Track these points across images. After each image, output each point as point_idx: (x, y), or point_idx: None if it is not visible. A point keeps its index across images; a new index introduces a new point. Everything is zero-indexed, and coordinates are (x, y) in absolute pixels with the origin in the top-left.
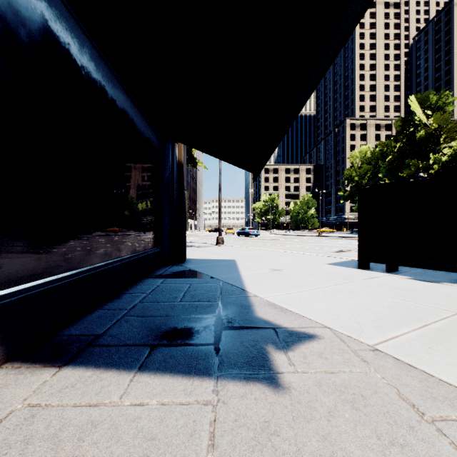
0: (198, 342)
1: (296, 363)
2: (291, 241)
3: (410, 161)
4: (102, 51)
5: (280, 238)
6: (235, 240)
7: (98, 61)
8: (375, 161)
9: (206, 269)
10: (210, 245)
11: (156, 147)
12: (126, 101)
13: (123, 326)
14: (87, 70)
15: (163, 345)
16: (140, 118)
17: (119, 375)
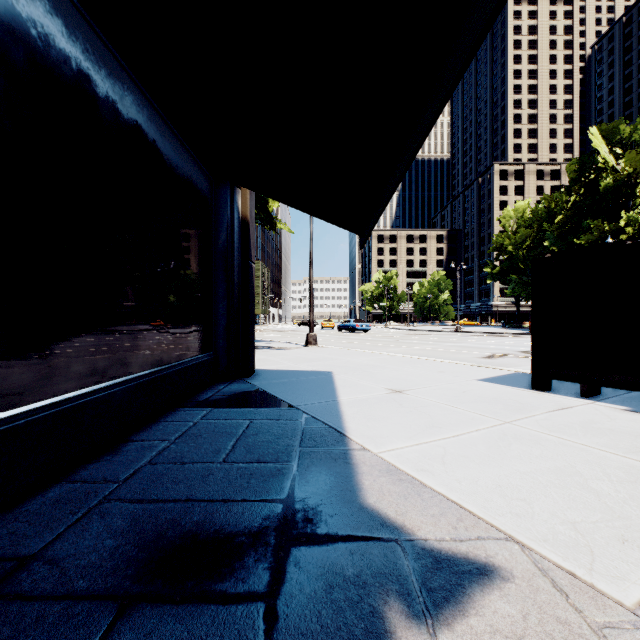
0: (232, 588)
1: None
2: (417, 340)
3: (591, 222)
4: (82, 4)
5: (401, 335)
6: (335, 338)
7: (72, 19)
8: (538, 223)
9: (282, 389)
10: (296, 346)
11: (203, 193)
12: (139, 106)
13: (90, 531)
14: (44, 29)
15: (151, 600)
16: (171, 140)
17: None
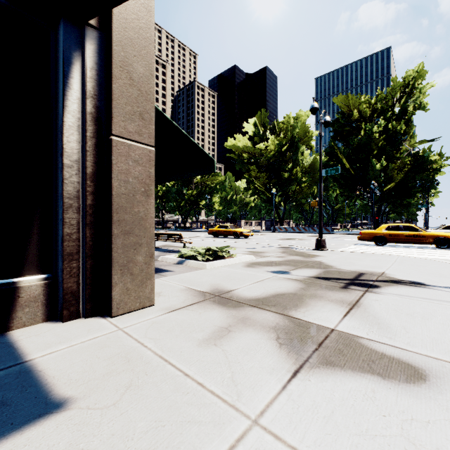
0: None
1: None
2: None
3: None
4: None
5: None
6: None
7: None
8: None
9: None
10: None
11: None
12: None
13: None
14: None
15: None
16: None
17: None
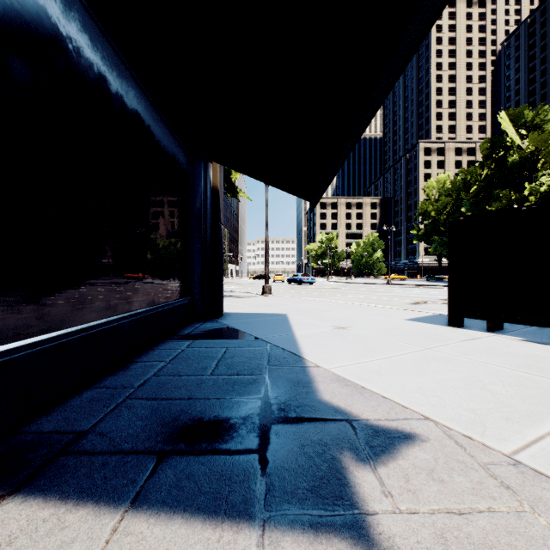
0: (234, 446)
1: (395, 490)
2: (355, 290)
3: (500, 192)
4: (101, 22)
5: (341, 287)
6: (286, 289)
7: (95, 34)
8: (456, 193)
9: (248, 327)
10: (254, 295)
11: (183, 167)
12: (139, 98)
13: (123, 417)
14: (77, 44)
15: (179, 453)
16: (160, 125)
17: (96, 516)
